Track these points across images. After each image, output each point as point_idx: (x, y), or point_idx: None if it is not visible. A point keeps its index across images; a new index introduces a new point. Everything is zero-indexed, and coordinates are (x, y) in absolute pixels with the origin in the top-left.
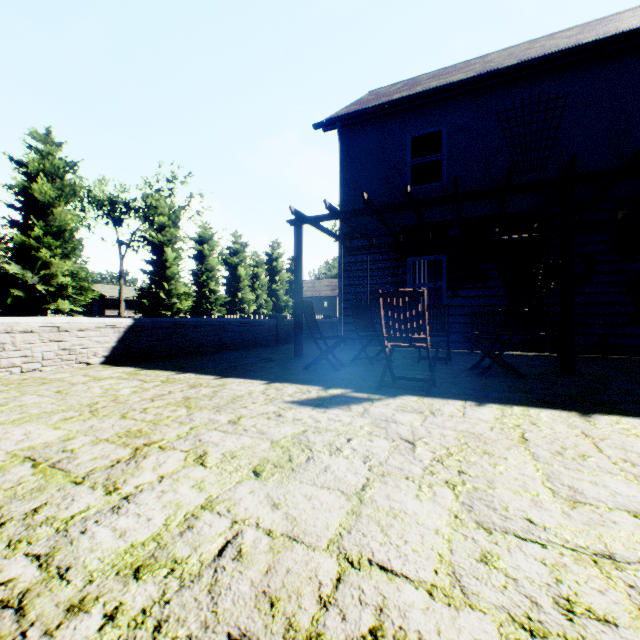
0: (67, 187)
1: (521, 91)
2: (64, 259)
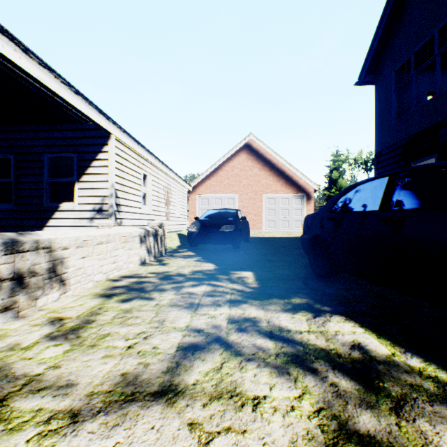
0: (342, 170)
1: None
2: None
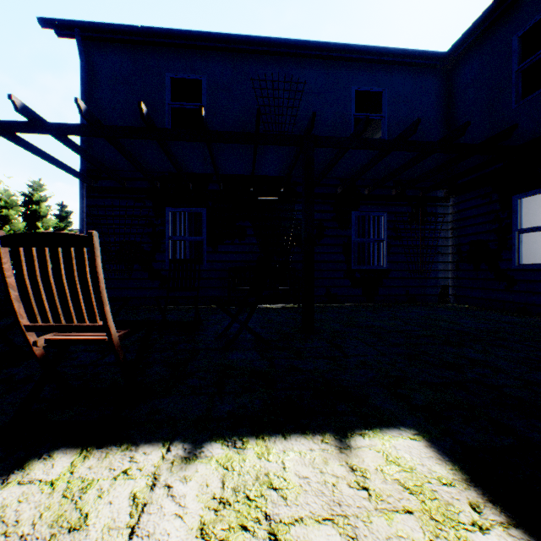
0: None
1: (272, 66)
2: None
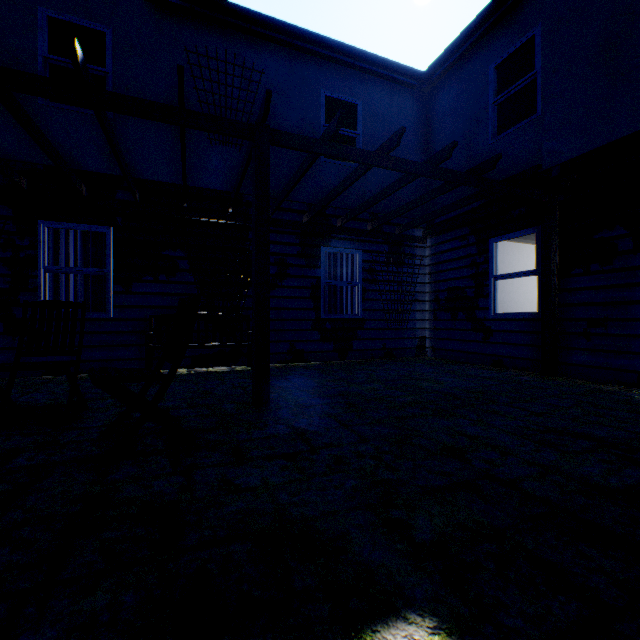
0: None
1: (216, 39)
2: None
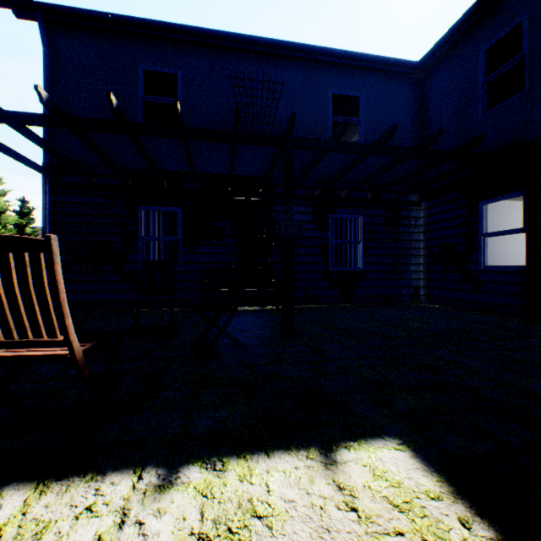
0: None
1: (250, 65)
2: None
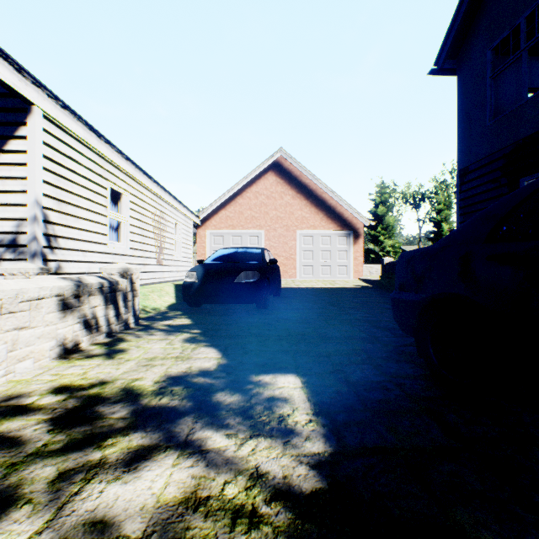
0: (389, 205)
1: None
2: (388, 239)
